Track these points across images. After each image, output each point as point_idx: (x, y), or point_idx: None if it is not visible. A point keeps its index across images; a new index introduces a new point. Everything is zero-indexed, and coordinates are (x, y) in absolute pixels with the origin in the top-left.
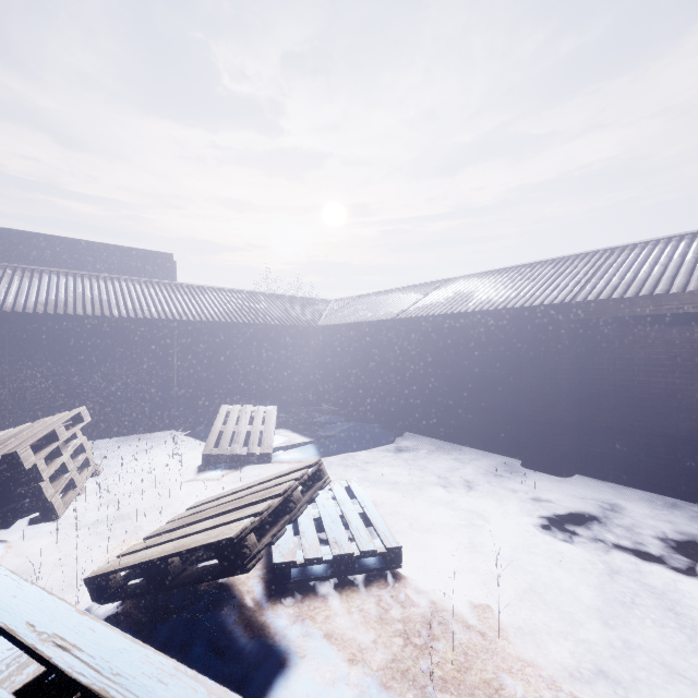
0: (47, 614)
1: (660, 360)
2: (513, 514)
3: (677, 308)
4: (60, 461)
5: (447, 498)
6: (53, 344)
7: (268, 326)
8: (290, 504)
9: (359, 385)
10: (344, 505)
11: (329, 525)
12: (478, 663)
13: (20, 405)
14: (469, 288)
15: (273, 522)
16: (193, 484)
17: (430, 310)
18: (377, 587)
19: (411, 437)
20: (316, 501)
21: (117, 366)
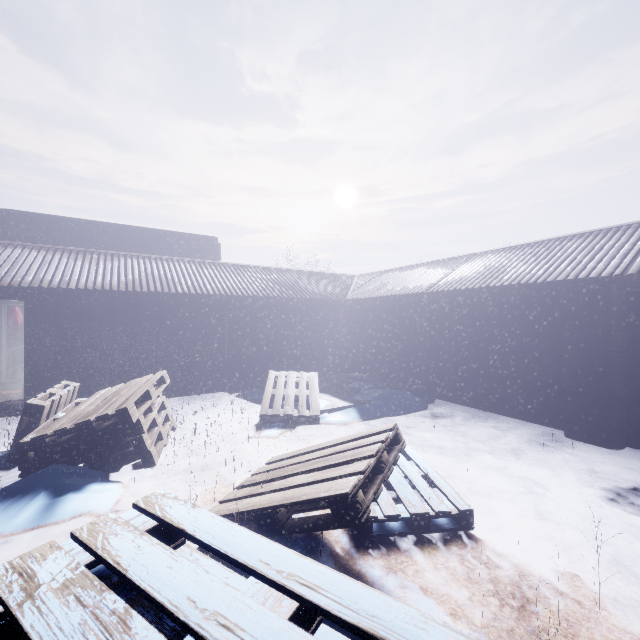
0: (272, 554)
1: None
2: (570, 484)
3: None
4: (152, 417)
5: (498, 465)
6: (132, 316)
7: (304, 300)
8: (382, 464)
9: (387, 354)
10: (404, 467)
11: (397, 484)
12: (583, 631)
13: (107, 367)
14: (500, 262)
15: (367, 481)
16: (256, 441)
17: (462, 283)
18: (456, 546)
19: (443, 404)
20: None
21: (180, 336)
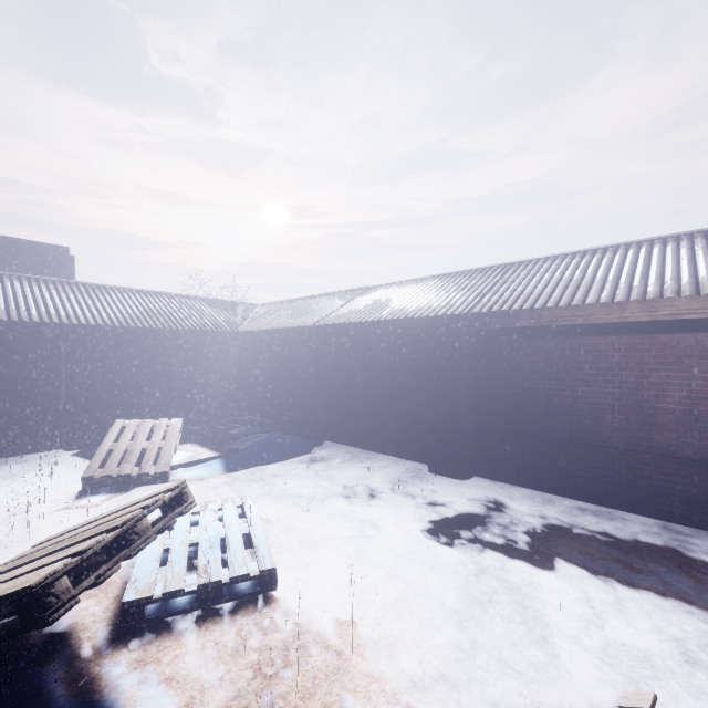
0: None
1: (541, 368)
2: (406, 521)
3: (552, 321)
4: None
5: (347, 509)
6: None
7: (181, 331)
8: (131, 536)
9: (281, 394)
10: (229, 526)
11: (205, 550)
12: (325, 686)
13: None
14: (387, 296)
15: (107, 559)
16: (64, 513)
17: (347, 317)
18: (244, 614)
19: (330, 446)
20: (200, 523)
21: None
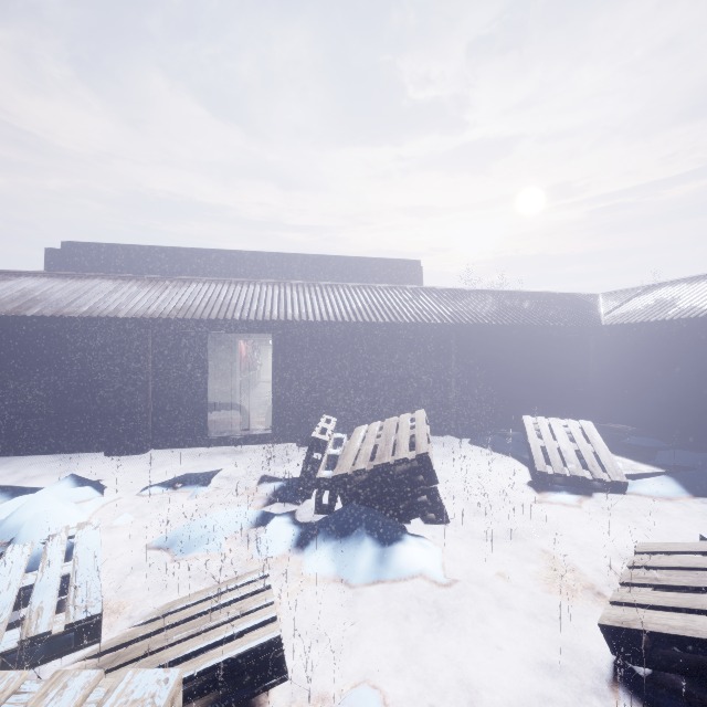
0: None
1: None
2: None
3: None
4: None
5: None
6: (359, 349)
7: (545, 327)
8: None
9: (681, 401)
10: None
11: None
12: None
13: (337, 402)
14: None
15: None
16: (549, 507)
17: None
18: None
19: None
20: None
21: (404, 370)
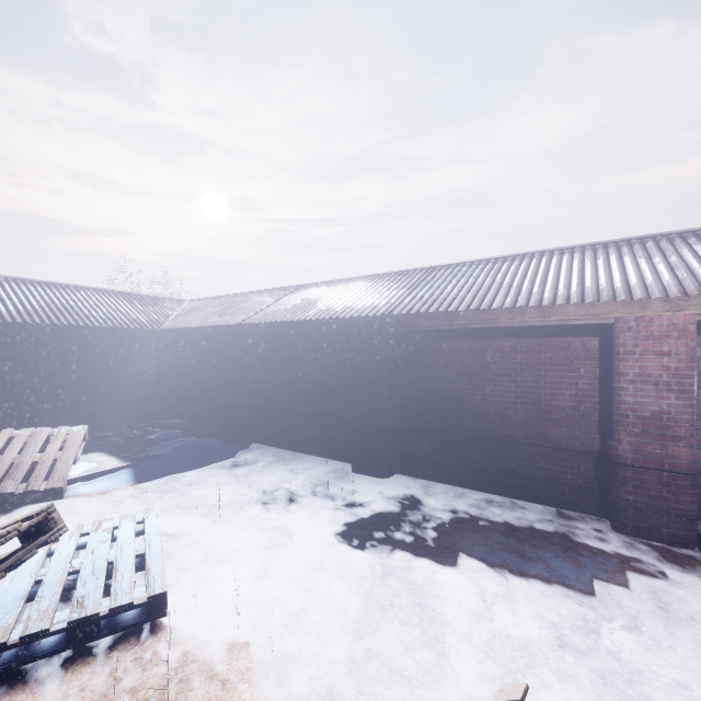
0: None
1: (455, 368)
2: (322, 525)
3: (463, 323)
4: None
5: (262, 517)
6: None
7: (91, 329)
8: None
9: (207, 395)
10: (122, 547)
11: (86, 578)
12: None
13: None
14: (316, 295)
15: None
16: None
17: (275, 316)
18: (123, 649)
19: (256, 449)
20: (87, 546)
21: None
